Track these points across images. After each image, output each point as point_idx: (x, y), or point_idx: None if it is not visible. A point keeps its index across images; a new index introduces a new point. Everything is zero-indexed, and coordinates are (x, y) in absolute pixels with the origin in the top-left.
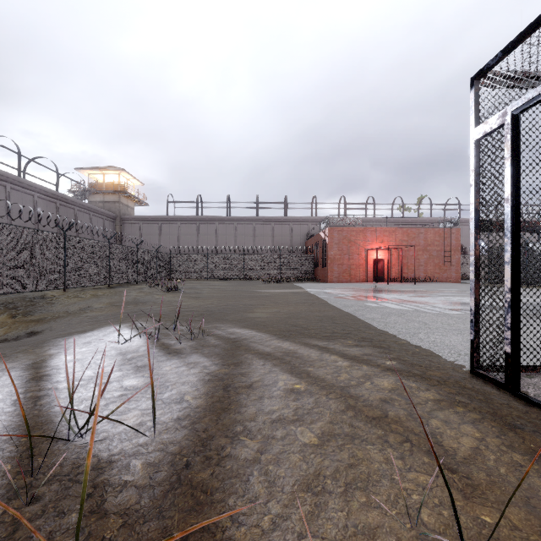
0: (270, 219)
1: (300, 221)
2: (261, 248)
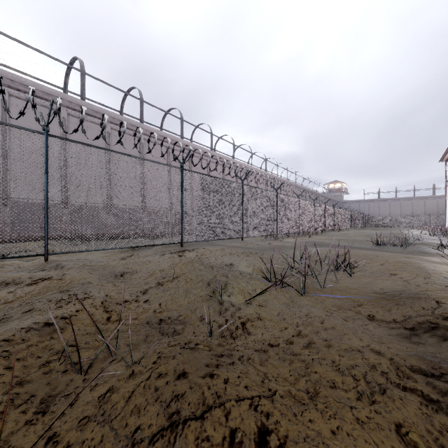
0: (422, 197)
1: (444, 197)
2: (418, 213)
